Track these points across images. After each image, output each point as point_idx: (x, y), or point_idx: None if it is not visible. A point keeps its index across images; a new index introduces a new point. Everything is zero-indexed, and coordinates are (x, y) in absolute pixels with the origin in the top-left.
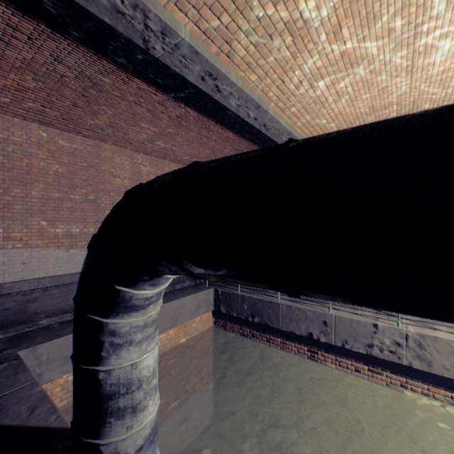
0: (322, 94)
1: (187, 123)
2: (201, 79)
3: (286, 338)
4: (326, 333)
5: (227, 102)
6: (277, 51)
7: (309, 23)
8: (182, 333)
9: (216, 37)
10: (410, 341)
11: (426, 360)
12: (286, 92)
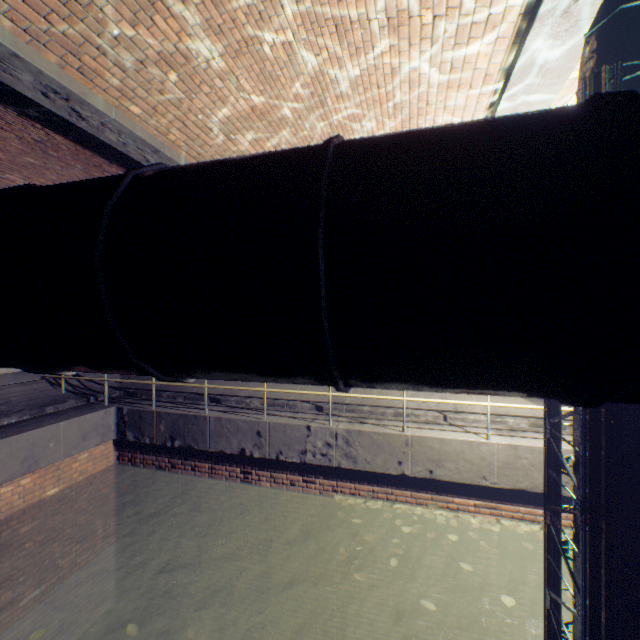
0: (247, 150)
1: (59, 153)
2: (42, 95)
3: (217, 460)
4: (261, 446)
5: (104, 135)
6: (161, 84)
7: (193, 62)
8: (51, 481)
9: (50, 43)
10: (339, 439)
11: (353, 456)
12: (195, 139)
